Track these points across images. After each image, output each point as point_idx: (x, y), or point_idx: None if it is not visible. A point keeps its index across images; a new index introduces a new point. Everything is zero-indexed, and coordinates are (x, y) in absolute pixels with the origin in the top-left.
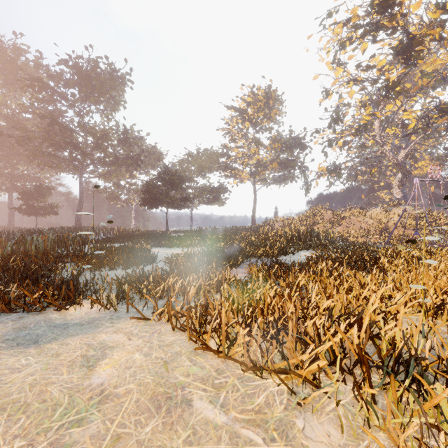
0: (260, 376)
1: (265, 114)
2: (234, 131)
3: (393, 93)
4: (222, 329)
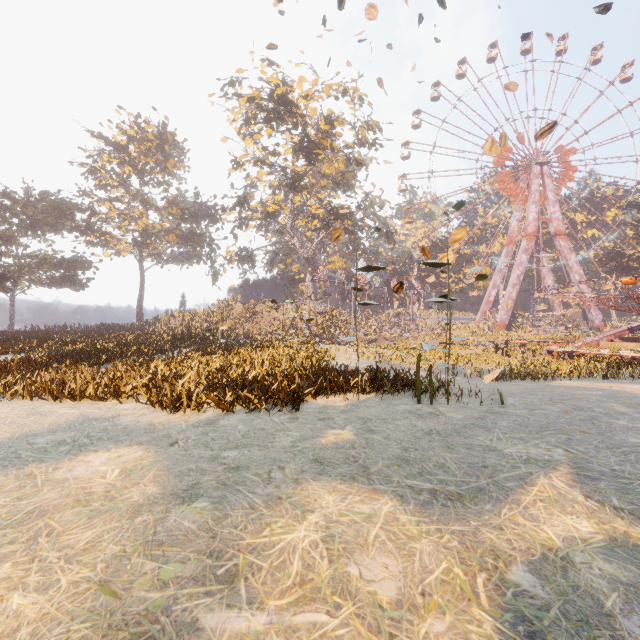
0: (102, 402)
1: (159, 161)
2: (104, 174)
3: (298, 187)
4: (78, 385)
